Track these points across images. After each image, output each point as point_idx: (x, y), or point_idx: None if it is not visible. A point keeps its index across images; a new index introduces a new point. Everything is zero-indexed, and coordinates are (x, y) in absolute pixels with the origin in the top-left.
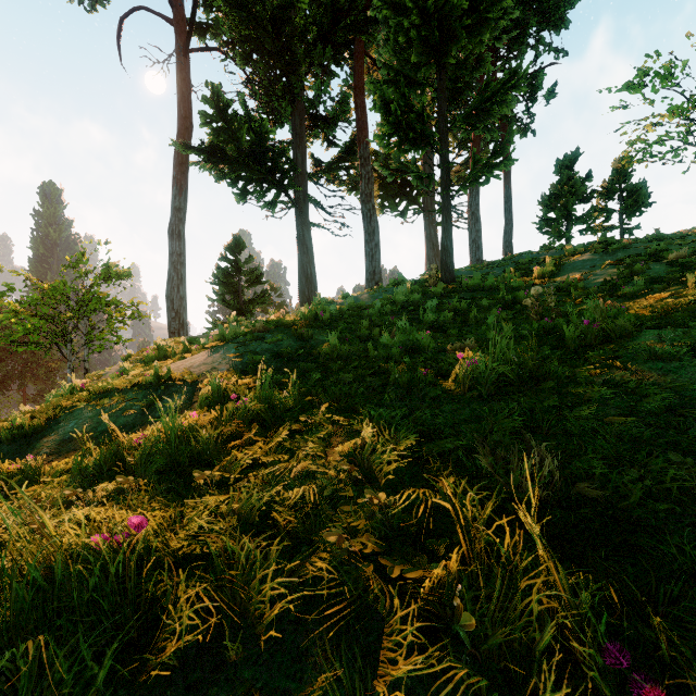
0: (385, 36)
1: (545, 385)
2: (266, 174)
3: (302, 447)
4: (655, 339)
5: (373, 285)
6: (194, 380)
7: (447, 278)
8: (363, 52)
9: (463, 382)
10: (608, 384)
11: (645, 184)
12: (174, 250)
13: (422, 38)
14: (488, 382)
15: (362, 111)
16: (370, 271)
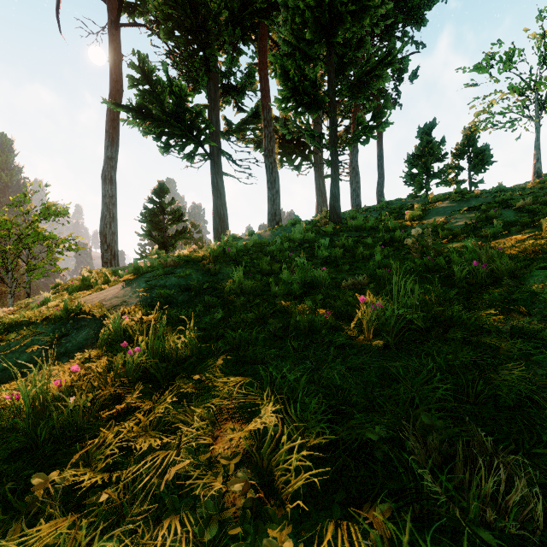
0: (284, 17)
1: (452, 332)
2: (186, 131)
3: (190, 419)
4: (545, 281)
5: (274, 224)
6: (103, 313)
7: (335, 220)
8: (266, 34)
9: (367, 328)
10: (519, 333)
11: (488, 147)
12: (107, 193)
13: (315, 19)
14: (395, 329)
15: (265, 82)
16: (272, 213)
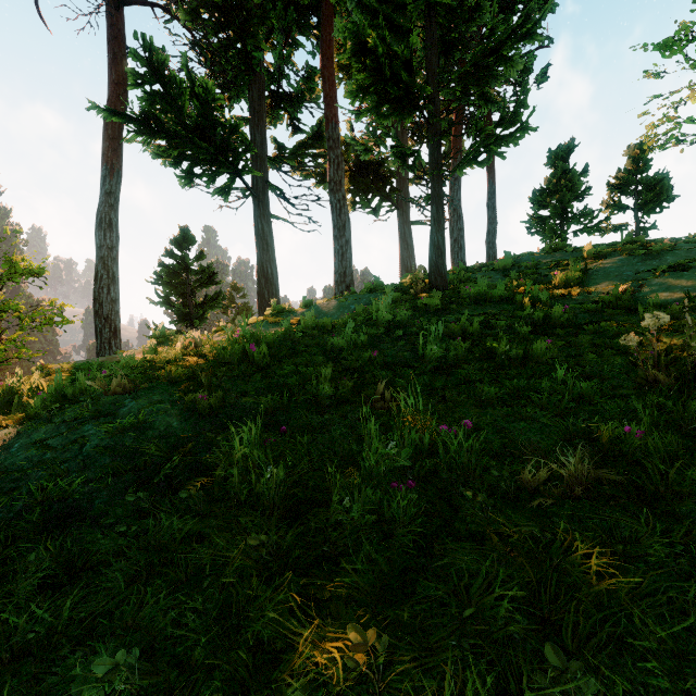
0: None
1: None
2: (217, 154)
3: None
4: None
5: (343, 289)
6: None
7: (438, 284)
8: (332, 17)
9: None
10: None
11: (667, 175)
12: (103, 242)
13: None
14: None
15: (331, 85)
16: (340, 272)
